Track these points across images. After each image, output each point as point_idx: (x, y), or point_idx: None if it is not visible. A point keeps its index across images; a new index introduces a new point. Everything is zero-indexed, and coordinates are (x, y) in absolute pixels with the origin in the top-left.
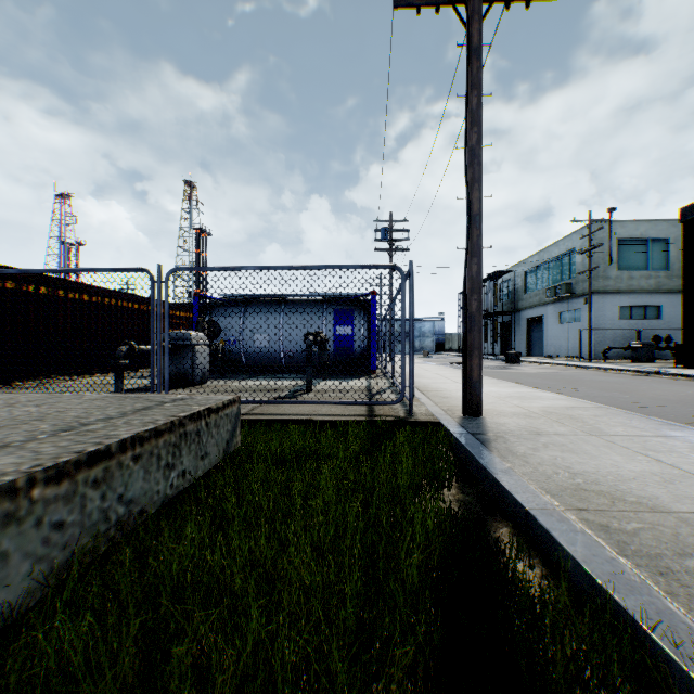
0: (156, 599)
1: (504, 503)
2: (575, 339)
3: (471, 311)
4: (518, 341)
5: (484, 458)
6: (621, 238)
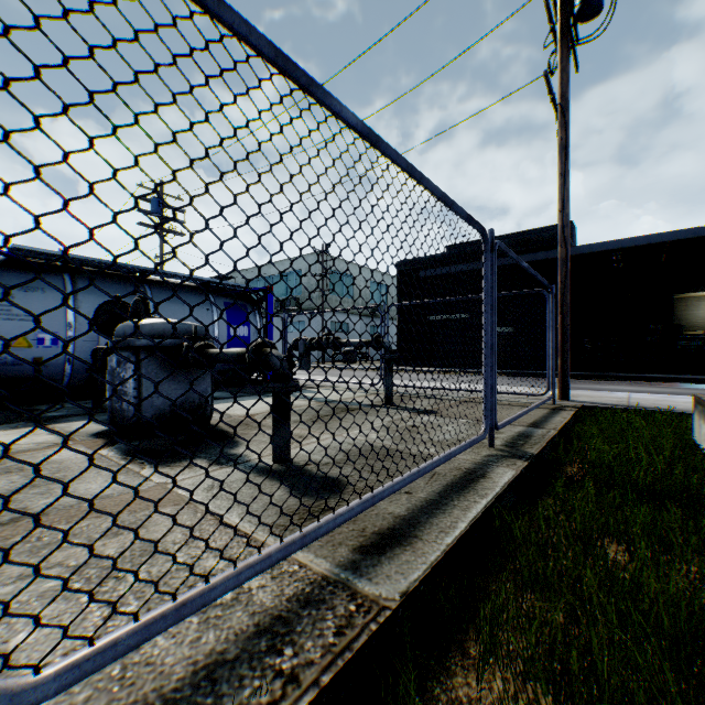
0: None
1: None
2: None
3: (567, 327)
4: None
5: None
6: (333, 269)
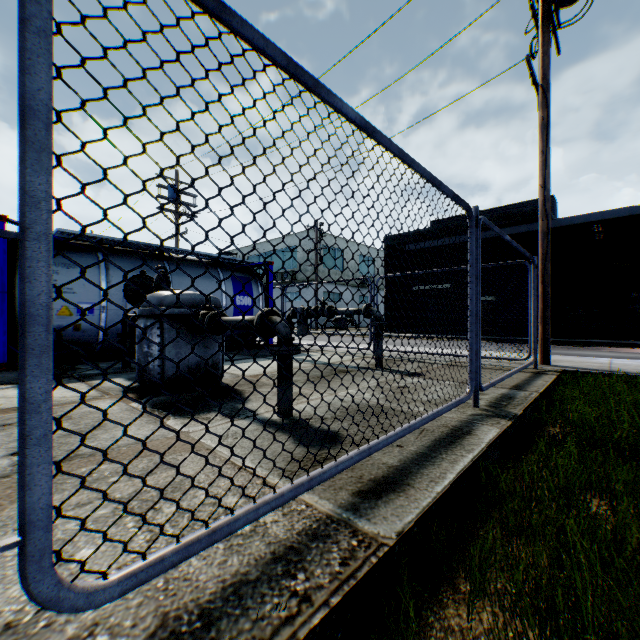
0: None
1: None
2: None
3: (548, 296)
4: None
5: None
6: (325, 245)
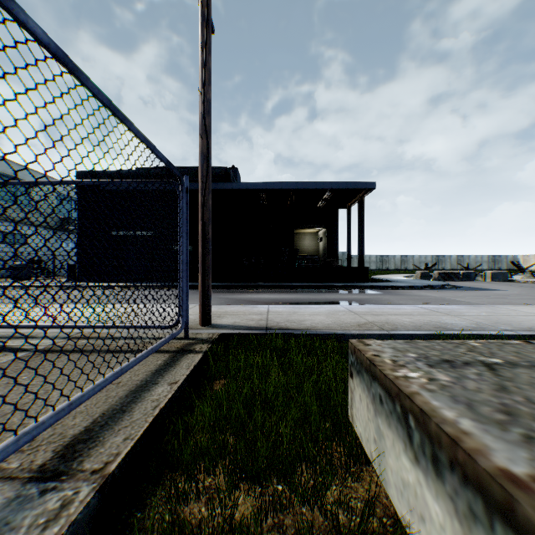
0: None
1: None
2: None
3: (209, 237)
4: None
5: (324, 332)
6: None
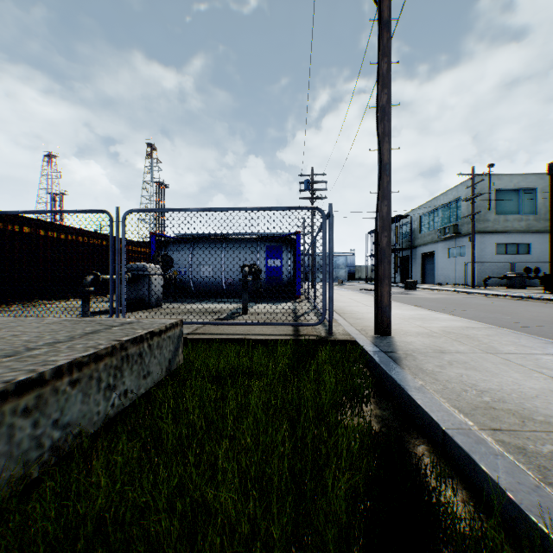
0: (74, 540)
1: (419, 420)
2: (460, 270)
3: (382, 246)
4: (415, 271)
5: (397, 375)
6: (498, 188)
